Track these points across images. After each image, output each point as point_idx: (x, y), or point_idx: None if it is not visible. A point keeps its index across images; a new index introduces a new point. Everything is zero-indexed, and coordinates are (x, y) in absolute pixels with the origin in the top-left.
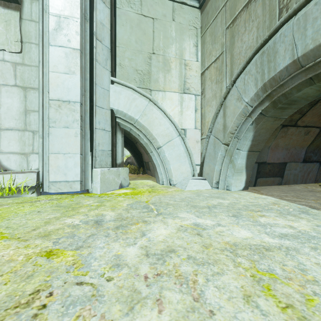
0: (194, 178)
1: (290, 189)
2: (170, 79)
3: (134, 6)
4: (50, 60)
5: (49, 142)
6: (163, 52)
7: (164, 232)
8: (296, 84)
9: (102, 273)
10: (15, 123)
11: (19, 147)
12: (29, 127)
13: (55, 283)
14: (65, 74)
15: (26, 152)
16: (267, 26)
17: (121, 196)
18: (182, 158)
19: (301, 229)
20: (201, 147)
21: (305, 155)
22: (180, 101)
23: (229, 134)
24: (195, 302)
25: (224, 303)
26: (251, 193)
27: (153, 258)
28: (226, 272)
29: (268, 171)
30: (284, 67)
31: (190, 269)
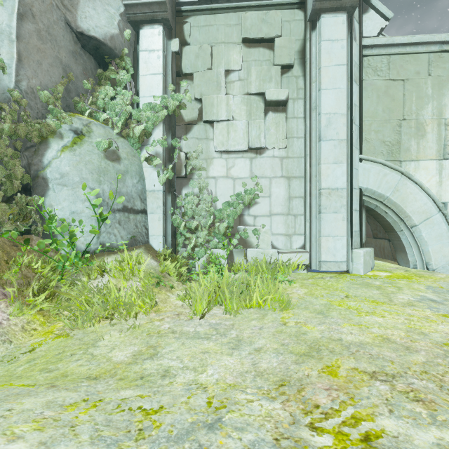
0: None
1: None
2: (425, 145)
3: (380, 73)
4: (322, 154)
5: (321, 226)
6: (416, 116)
7: None
8: None
9: None
10: (281, 208)
11: (284, 229)
12: (292, 211)
13: None
14: (334, 165)
15: (289, 233)
16: None
17: (394, 279)
18: (445, 239)
19: None
20: None
21: None
22: (439, 169)
23: None
24: None
25: None
26: None
27: None
28: None
29: None
30: None
31: None
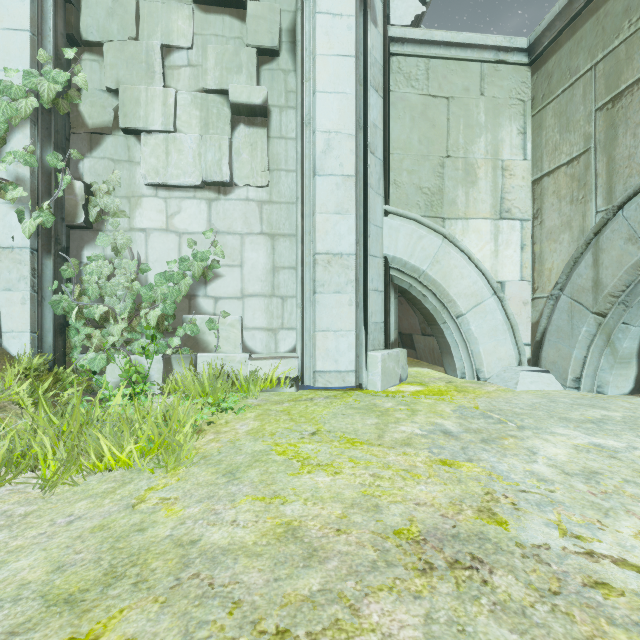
0: (528, 370)
1: None
2: (477, 197)
3: (416, 83)
4: (317, 197)
5: (316, 314)
6: (465, 153)
7: (559, 452)
8: None
9: (534, 485)
10: (261, 286)
11: (265, 320)
12: (278, 291)
13: (496, 488)
14: (336, 215)
15: (274, 327)
16: None
17: (420, 396)
18: (500, 334)
19: None
20: (532, 312)
21: None
22: (494, 233)
23: (607, 297)
24: None
25: None
26: None
27: (579, 477)
28: None
29: None
30: None
31: (639, 491)
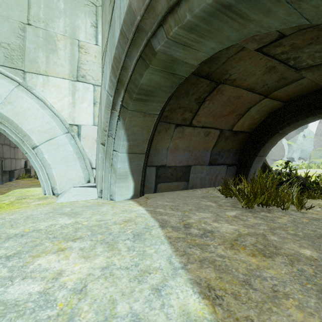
0: (80, 186)
1: (186, 195)
2: (57, 61)
3: None
4: None
5: None
6: (45, 26)
7: None
8: (134, 66)
9: None
10: None
11: None
12: None
13: None
14: None
15: None
16: None
17: None
18: (71, 161)
19: (62, 281)
20: None
21: (210, 157)
22: (72, 90)
23: (103, 131)
24: None
25: None
26: (131, 203)
27: None
28: None
29: (169, 175)
30: (118, 42)
31: None
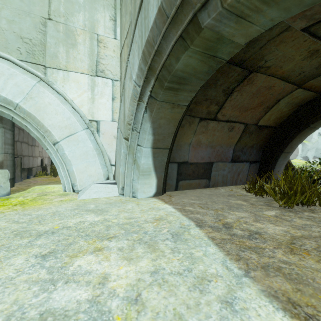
0: (100, 183)
1: (210, 194)
2: (76, 56)
3: None
4: None
5: None
6: (65, 20)
7: None
8: (171, 48)
9: None
10: None
11: None
12: None
13: None
14: None
15: None
16: None
17: None
18: (91, 157)
19: (110, 287)
20: None
21: (233, 154)
22: (91, 85)
23: (127, 125)
24: None
25: None
26: (156, 201)
27: None
28: None
29: (191, 172)
30: (154, 22)
31: None
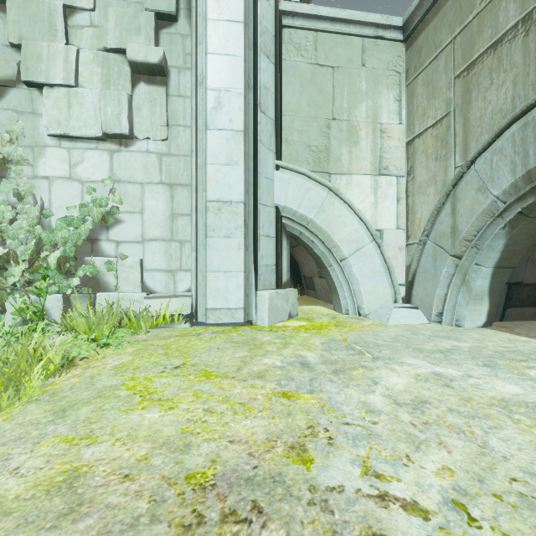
0: (400, 306)
1: None
2: (359, 155)
3: (305, 53)
4: (209, 150)
5: (207, 256)
6: (348, 116)
7: (400, 381)
8: None
9: (361, 416)
10: (161, 231)
11: (165, 262)
12: (176, 236)
13: (321, 421)
14: (226, 166)
15: (173, 269)
16: (531, 82)
17: (300, 331)
18: (378, 275)
19: None
20: (407, 257)
21: None
22: (374, 188)
23: (462, 241)
24: (482, 449)
25: (515, 452)
26: (499, 332)
27: (407, 407)
28: (505, 427)
29: (525, 297)
30: None
31: (459, 420)
